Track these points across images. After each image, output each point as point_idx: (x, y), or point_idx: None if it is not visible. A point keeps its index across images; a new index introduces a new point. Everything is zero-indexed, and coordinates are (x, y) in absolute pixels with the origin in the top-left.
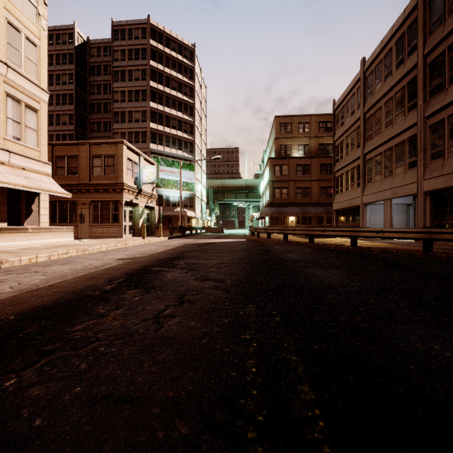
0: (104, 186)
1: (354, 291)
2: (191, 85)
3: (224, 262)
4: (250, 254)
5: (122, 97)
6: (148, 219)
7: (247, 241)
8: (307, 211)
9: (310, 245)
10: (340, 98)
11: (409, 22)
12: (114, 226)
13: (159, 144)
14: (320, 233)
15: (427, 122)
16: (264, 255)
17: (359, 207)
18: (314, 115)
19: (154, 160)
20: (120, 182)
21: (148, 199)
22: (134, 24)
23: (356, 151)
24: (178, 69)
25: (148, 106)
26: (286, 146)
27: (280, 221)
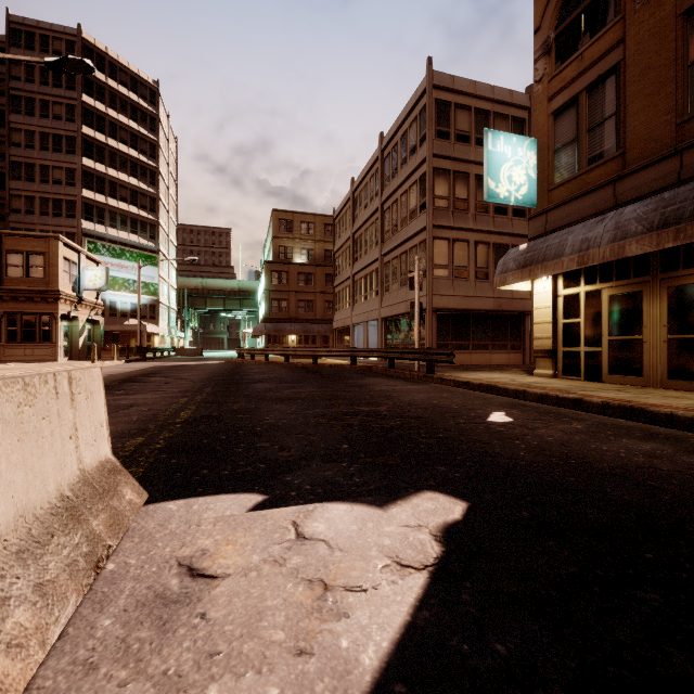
0: (27, 293)
1: (262, 379)
2: (153, 140)
3: (195, 374)
4: (220, 370)
5: (27, 140)
6: (90, 336)
7: (228, 362)
8: (310, 329)
9: (285, 364)
10: (338, 208)
11: (376, 167)
12: (44, 346)
13: (99, 222)
14: (292, 353)
15: (384, 259)
16: (232, 370)
17: (350, 327)
18: (319, 214)
19: (90, 246)
20: (54, 290)
21: (91, 311)
22: (53, 30)
23: (348, 270)
24: (131, 114)
25: (80, 163)
26: (286, 248)
27: (279, 341)
